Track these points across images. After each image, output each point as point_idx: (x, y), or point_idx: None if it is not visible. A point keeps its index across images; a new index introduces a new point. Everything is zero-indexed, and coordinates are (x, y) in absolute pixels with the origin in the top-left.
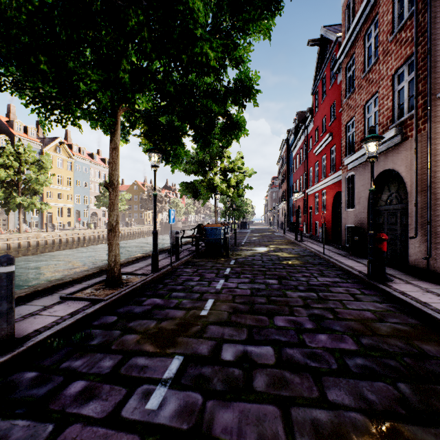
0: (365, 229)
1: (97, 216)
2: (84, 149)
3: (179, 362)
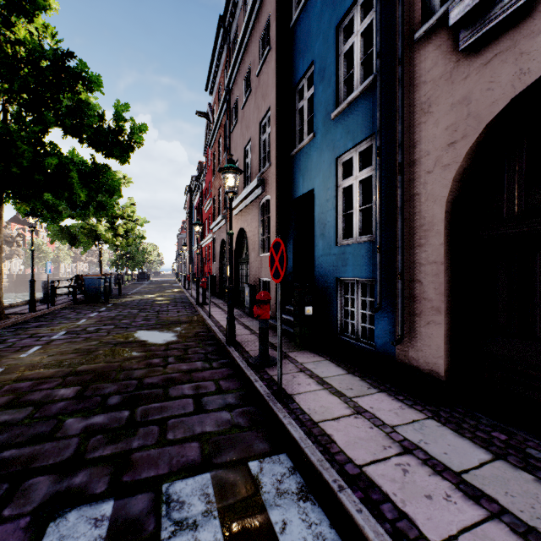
0: (218, 277)
1: None
2: None
3: (64, 332)
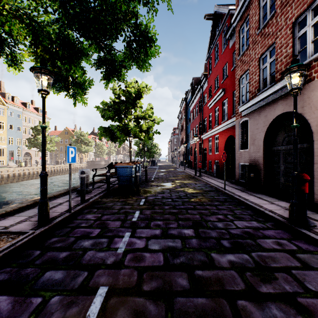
0: (260, 167)
1: (30, 155)
2: (17, 98)
3: None
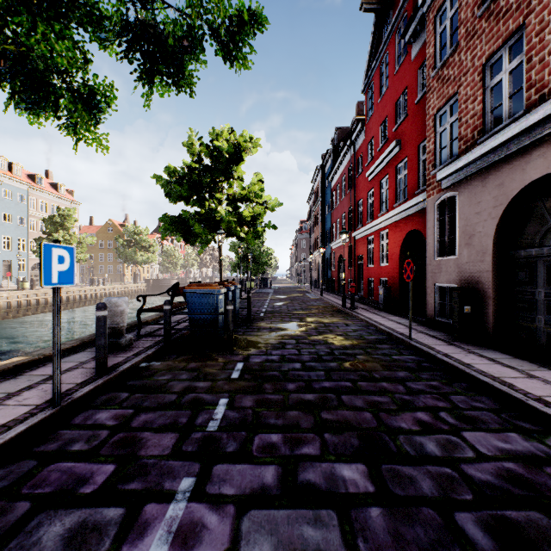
0: (486, 292)
1: None
2: (18, 166)
3: None
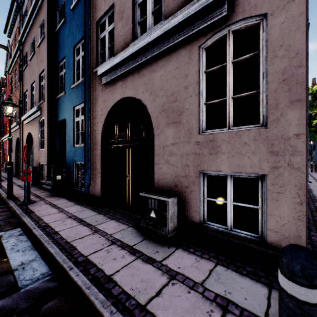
0: (15, 162)
1: None
2: None
3: None
